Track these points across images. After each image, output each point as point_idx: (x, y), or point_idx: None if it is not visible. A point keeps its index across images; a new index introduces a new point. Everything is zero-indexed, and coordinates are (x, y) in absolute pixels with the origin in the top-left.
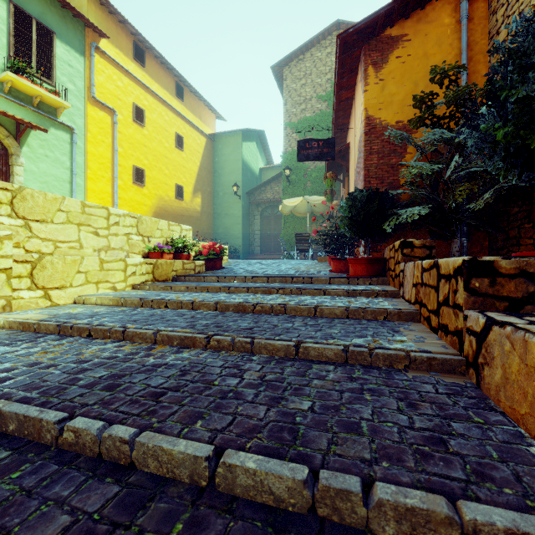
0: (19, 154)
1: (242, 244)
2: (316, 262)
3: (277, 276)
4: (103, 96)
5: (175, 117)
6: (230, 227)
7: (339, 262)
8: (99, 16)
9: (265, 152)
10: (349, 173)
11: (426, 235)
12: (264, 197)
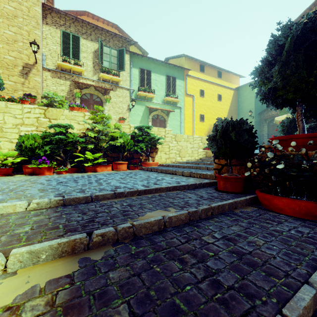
0: (168, 120)
1: None
2: None
3: None
4: (189, 92)
5: (217, 87)
6: None
7: None
8: (188, 63)
9: None
10: None
11: None
12: (270, 114)
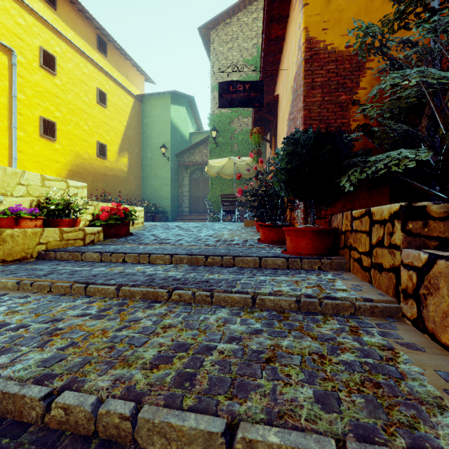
0: None
1: (170, 205)
2: (242, 227)
3: (184, 253)
4: None
5: (96, 71)
6: (158, 188)
7: (270, 230)
8: None
9: (195, 118)
10: (278, 129)
11: (385, 196)
12: (193, 160)
